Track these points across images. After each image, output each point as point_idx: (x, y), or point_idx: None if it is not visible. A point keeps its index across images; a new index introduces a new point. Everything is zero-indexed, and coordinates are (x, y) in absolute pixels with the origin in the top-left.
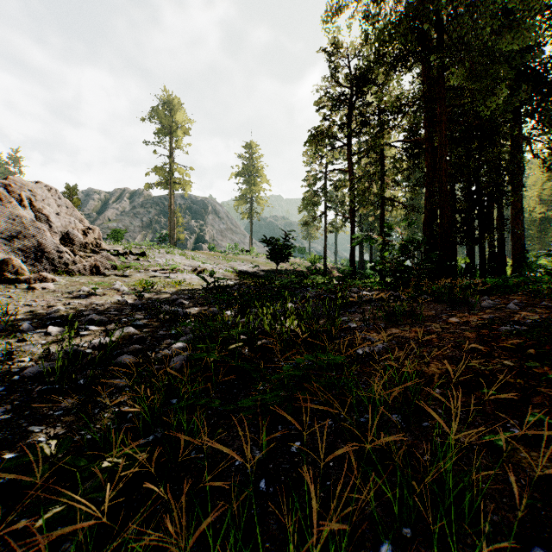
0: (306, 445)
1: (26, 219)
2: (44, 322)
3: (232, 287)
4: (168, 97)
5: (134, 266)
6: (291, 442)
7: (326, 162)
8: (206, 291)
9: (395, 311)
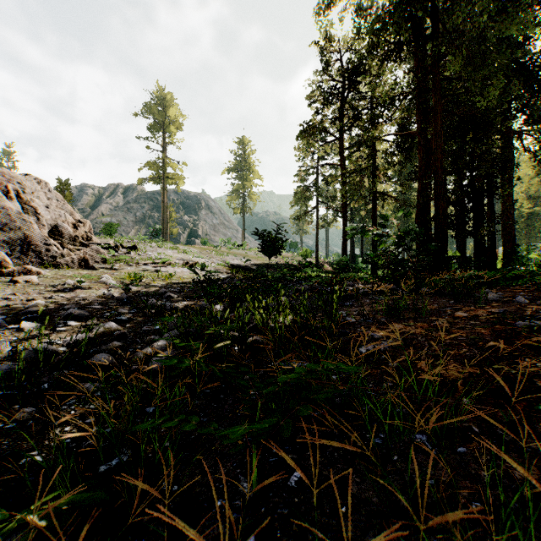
0: (308, 477)
1: (12, 211)
2: (20, 316)
3: (223, 281)
4: (161, 92)
5: (124, 260)
6: (289, 472)
7: (318, 157)
8: (196, 285)
9: (396, 305)
